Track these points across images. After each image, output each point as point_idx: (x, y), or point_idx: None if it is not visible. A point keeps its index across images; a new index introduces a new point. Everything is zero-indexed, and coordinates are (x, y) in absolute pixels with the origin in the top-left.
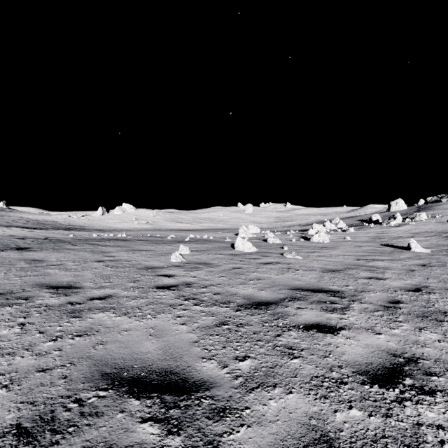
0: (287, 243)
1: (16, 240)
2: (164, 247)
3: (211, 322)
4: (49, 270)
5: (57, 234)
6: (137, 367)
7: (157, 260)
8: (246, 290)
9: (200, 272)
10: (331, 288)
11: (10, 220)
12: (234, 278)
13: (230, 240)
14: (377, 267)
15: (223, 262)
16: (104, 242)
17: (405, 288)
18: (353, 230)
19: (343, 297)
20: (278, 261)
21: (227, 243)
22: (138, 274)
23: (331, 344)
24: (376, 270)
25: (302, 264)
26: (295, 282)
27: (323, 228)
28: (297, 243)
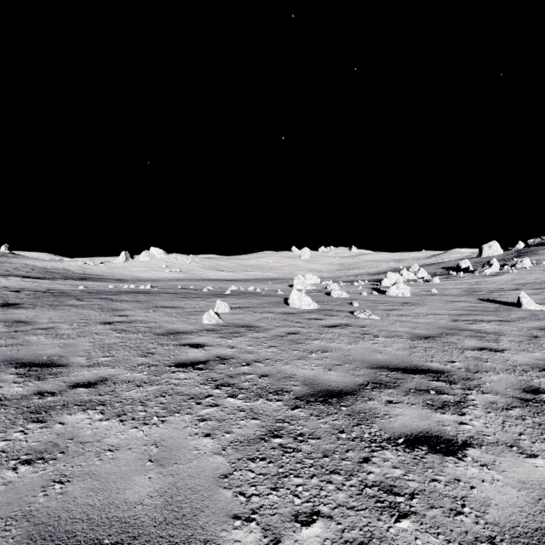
0: (356, 298)
1: (8, 293)
2: (196, 303)
3: (254, 431)
4: (31, 337)
5: (64, 285)
6: (109, 543)
7: (184, 322)
8: (306, 370)
9: (241, 340)
10: (430, 366)
11: (11, 268)
12: (289, 350)
13: (283, 293)
14: (485, 332)
15: (274, 324)
16: (120, 296)
17: (538, 366)
18: (439, 280)
19: (452, 381)
20: (348, 323)
21: (278, 297)
22: (154, 343)
23: (459, 481)
24: (486, 336)
25: (381, 327)
26: (376, 356)
27: (400, 278)
28: (370, 297)
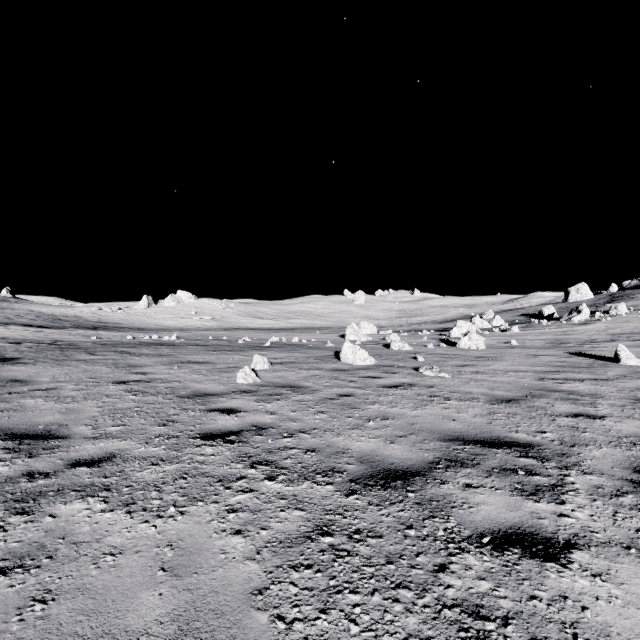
0: (421, 351)
1: (6, 345)
2: (230, 357)
3: (297, 526)
4: (28, 400)
5: (74, 335)
6: None
7: (214, 381)
8: (363, 443)
9: (283, 404)
10: (516, 438)
11: (13, 315)
12: (342, 417)
13: (333, 345)
14: (579, 394)
15: (322, 383)
16: (140, 349)
17: None
18: (518, 330)
19: (544, 458)
20: (413, 382)
21: (328, 350)
22: (176, 408)
23: (566, 599)
24: (580, 399)
25: (453, 387)
26: (448, 424)
27: (472, 327)
28: (437, 350)
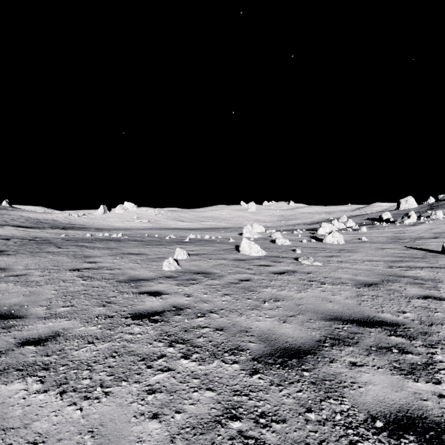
0: (298, 245)
1: None
2: (159, 250)
3: (208, 409)
4: (2, 284)
5: (49, 233)
6: None
7: (146, 268)
8: (261, 322)
9: (197, 287)
10: (383, 318)
11: (9, 219)
12: (243, 298)
13: (234, 241)
14: (422, 279)
15: (227, 270)
16: (94, 243)
17: None
18: (366, 230)
19: (410, 336)
20: (295, 269)
21: (230, 244)
22: (114, 291)
23: None
24: (425, 283)
25: (325, 273)
26: (326, 305)
27: (333, 227)
28: (309, 244)
